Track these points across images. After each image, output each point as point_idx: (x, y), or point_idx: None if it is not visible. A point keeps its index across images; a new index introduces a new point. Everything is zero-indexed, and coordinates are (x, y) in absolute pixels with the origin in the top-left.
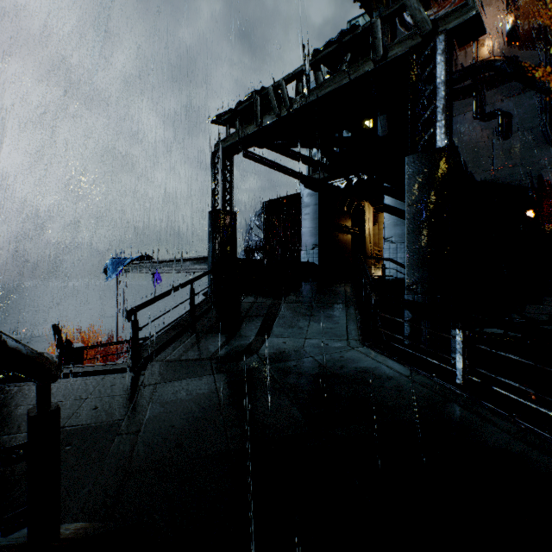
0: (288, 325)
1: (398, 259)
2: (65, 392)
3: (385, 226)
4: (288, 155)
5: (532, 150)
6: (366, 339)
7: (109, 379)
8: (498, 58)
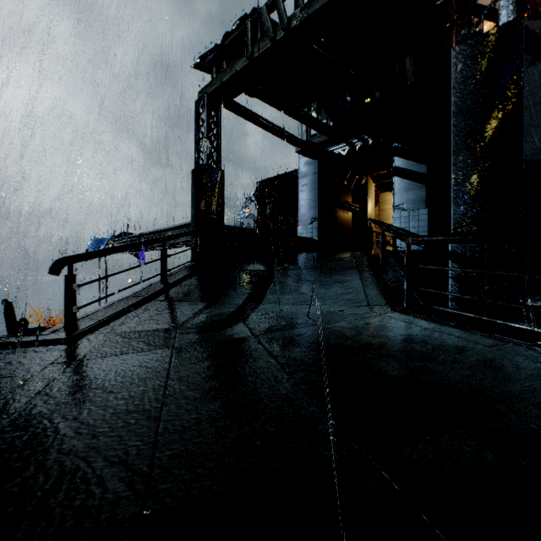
0: (286, 291)
1: (410, 228)
2: None
3: (396, 192)
4: (284, 110)
5: None
6: (395, 303)
7: (11, 354)
8: None
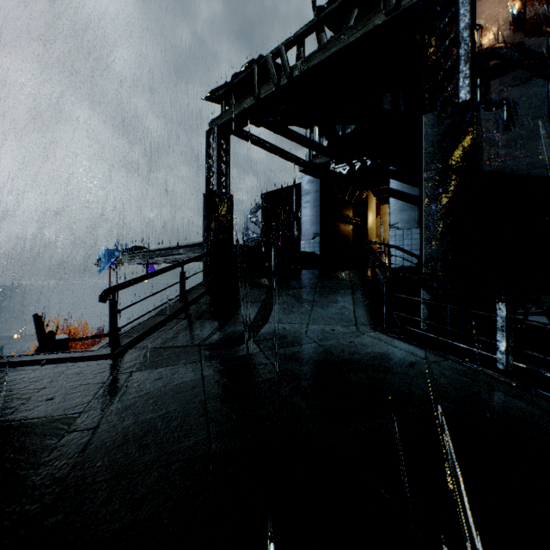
0: (288, 311)
1: (404, 246)
2: (20, 381)
3: (391, 212)
4: (288, 136)
5: (539, 140)
6: (377, 324)
7: (78, 366)
8: (504, 45)
